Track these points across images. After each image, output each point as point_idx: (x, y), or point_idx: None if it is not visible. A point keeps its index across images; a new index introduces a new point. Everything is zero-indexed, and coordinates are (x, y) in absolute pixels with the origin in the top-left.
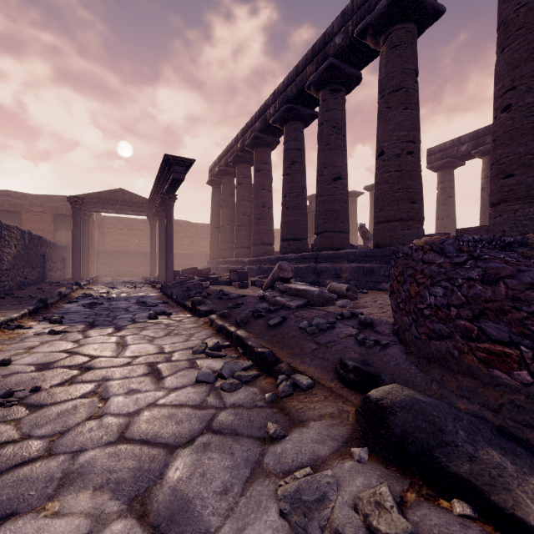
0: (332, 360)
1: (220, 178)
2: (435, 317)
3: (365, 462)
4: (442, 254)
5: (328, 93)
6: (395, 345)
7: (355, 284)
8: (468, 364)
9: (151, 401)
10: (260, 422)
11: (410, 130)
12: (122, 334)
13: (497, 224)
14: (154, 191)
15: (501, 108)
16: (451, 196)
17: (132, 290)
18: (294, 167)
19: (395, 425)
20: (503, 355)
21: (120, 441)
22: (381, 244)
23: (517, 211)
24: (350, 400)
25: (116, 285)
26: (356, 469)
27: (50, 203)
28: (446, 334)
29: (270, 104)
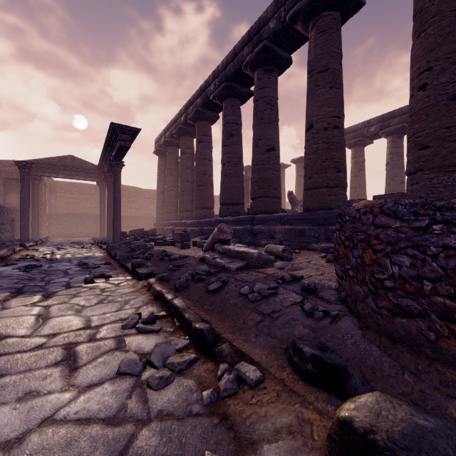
0: (280, 337)
1: (166, 149)
2: (400, 290)
3: None
4: (397, 217)
5: (262, 73)
6: (345, 315)
7: (288, 244)
8: (449, 350)
9: (48, 413)
10: (195, 447)
11: (335, 107)
12: (48, 303)
13: (414, 191)
14: (103, 158)
15: (418, 87)
16: (362, 169)
17: (78, 251)
18: (232, 139)
19: None
20: None
21: None
22: (311, 209)
23: (433, 179)
24: (310, 401)
25: (64, 246)
26: None
27: None
28: (417, 311)
29: (211, 82)
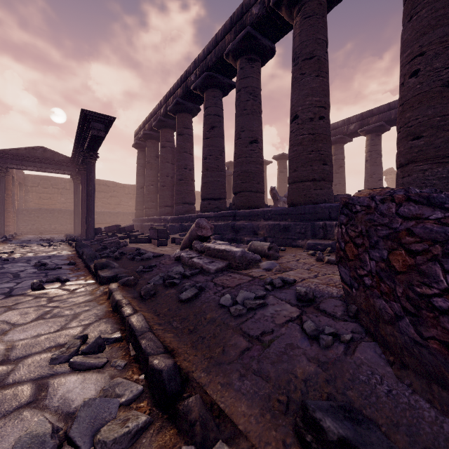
0: (276, 380)
1: (145, 142)
2: None
3: None
4: (433, 205)
5: (245, 62)
6: (362, 340)
7: (272, 240)
8: None
9: None
10: None
11: (321, 96)
12: None
13: (406, 184)
14: (76, 149)
15: (410, 74)
16: (342, 166)
17: (44, 249)
18: (214, 131)
19: None
20: None
21: None
22: (296, 203)
23: (426, 171)
24: None
25: (31, 243)
26: None
27: None
28: None
29: (191, 72)
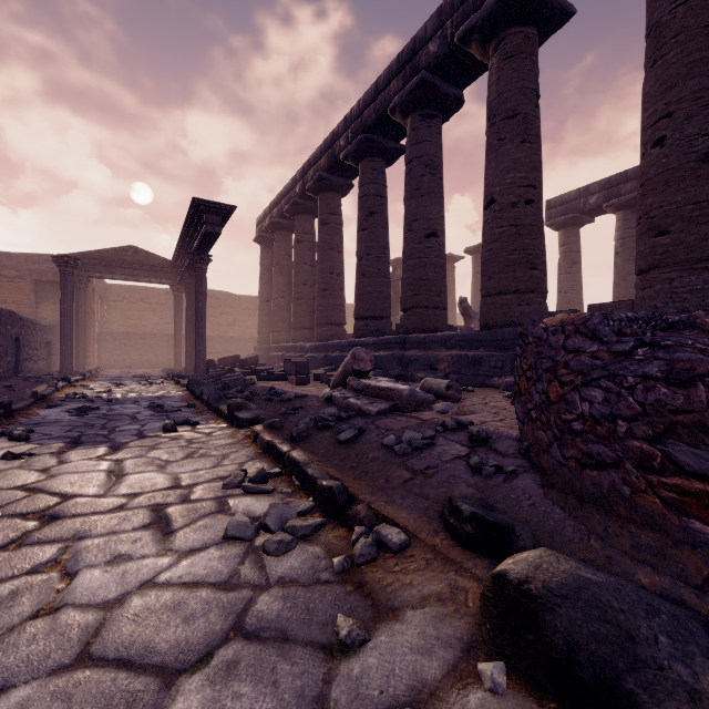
0: (434, 499)
1: (272, 234)
2: (591, 434)
3: (503, 692)
4: (595, 338)
5: (419, 120)
6: (525, 472)
7: (457, 378)
8: (646, 508)
9: (147, 577)
10: (325, 613)
11: (529, 171)
12: (119, 456)
13: (647, 298)
14: (180, 250)
15: (652, 142)
16: (577, 262)
17: (146, 388)
18: (373, 219)
19: (555, 629)
20: (705, 496)
21: (80, 663)
22: (491, 325)
23: (674, 280)
24: (466, 568)
25: (124, 381)
26: (490, 708)
27: (29, 264)
28: (610, 460)
29: (341, 134)
